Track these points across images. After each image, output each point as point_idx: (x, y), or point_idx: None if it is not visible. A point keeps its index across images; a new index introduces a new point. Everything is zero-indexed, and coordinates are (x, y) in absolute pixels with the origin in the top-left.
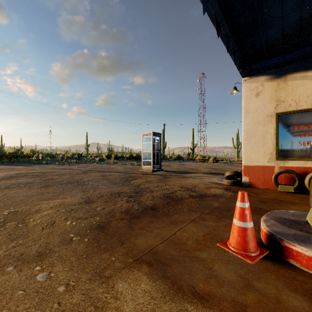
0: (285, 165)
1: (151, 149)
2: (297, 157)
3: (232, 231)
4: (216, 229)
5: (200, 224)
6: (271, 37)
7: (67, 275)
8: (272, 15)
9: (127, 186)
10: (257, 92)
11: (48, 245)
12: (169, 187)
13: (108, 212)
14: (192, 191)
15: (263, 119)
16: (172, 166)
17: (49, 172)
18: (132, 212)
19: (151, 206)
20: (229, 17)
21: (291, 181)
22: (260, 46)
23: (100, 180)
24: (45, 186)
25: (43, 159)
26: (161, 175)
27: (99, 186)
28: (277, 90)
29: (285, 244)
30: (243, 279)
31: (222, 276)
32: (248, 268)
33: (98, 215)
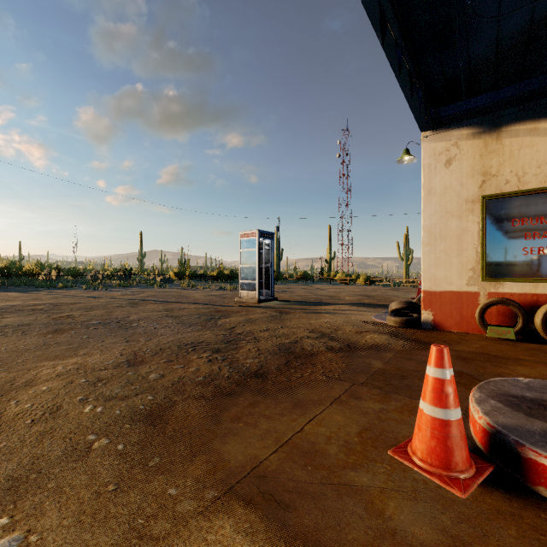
0: (499, 290)
1: (257, 261)
2: (519, 276)
3: (418, 427)
4: (383, 417)
5: (350, 407)
6: (476, 55)
7: (67, 538)
8: (481, 12)
9: (212, 331)
10: (448, 159)
11: (38, 463)
12: (290, 331)
13: (171, 384)
14: (331, 338)
15: (459, 206)
16: (294, 292)
17: (66, 304)
18: (218, 382)
19: (255, 370)
20: (401, 14)
21: (510, 319)
22: (455, 73)
23: (160, 319)
24: (54, 331)
25: (60, 279)
26: (274, 308)
27: (158, 330)
28: (484, 155)
29: (529, 455)
30: (451, 538)
31: (406, 533)
32: (459, 511)
33: (151, 390)
